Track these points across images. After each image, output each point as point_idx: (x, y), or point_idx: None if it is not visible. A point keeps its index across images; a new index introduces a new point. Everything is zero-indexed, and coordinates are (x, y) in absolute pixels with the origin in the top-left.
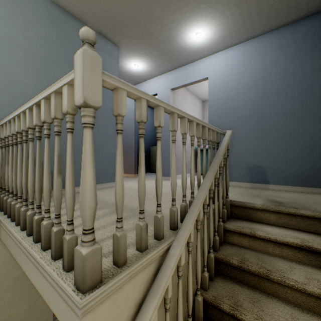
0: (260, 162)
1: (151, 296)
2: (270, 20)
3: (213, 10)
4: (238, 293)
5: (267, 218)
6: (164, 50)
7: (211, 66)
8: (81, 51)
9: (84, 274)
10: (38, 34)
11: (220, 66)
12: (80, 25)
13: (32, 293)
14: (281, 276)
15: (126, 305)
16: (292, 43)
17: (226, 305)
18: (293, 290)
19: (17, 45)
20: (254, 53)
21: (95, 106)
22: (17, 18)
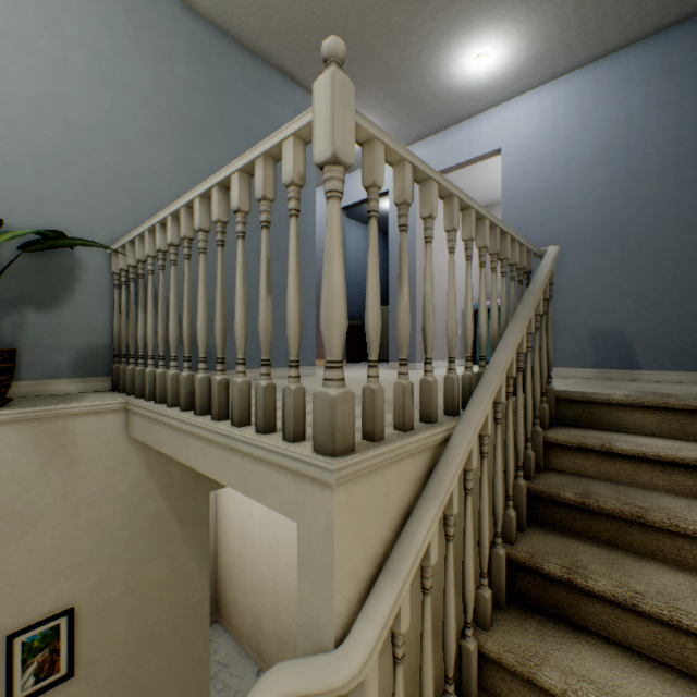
0: (619, 323)
1: (426, 499)
2: (643, 14)
3: (517, 3)
4: (578, 551)
5: (637, 422)
6: (408, 98)
7: (508, 124)
8: (328, 76)
9: (333, 426)
10: (178, 79)
11: (529, 124)
12: (247, 58)
13: (178, 548)
14: (670, 516)
15: (387, 504)
16: (693, 61)
17: (554, 566)
18: (695, 544)
19: (145, 101)
20: (604, 89)
21: (347, 163)
22: (145, 52)
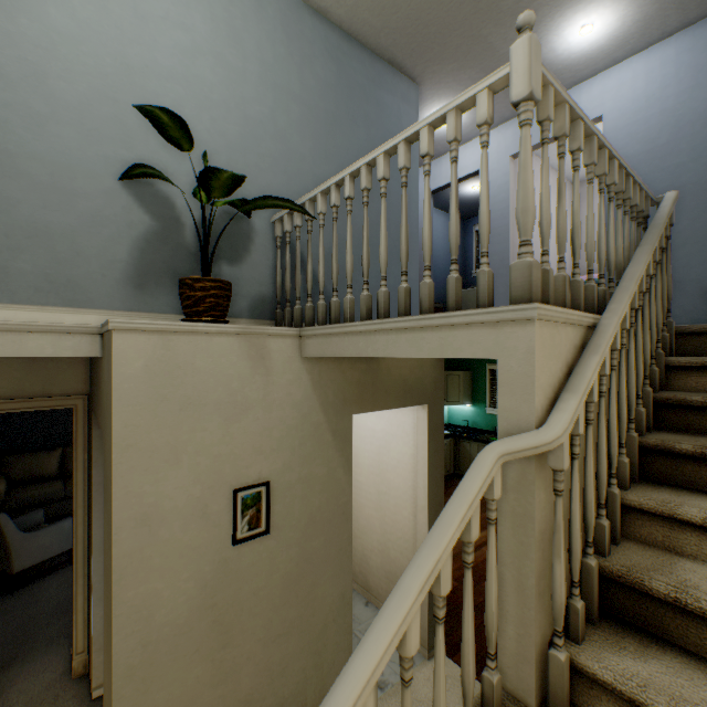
0: None
1: (587, 355)
2: None
3: None
4: (706, 440)
5: None
6: None
7: (610, 91)
8: (525, 39)
9: (530, 282)
10: (316, 78)
11: (633, 88)
12: (365, 55)
13: (331, 455)
14: None
15: (559, 353)
16: None
17: (686, 446)
18: None
19: (294, 98)
20: None
21: (537, 99)
22: (294, 58)
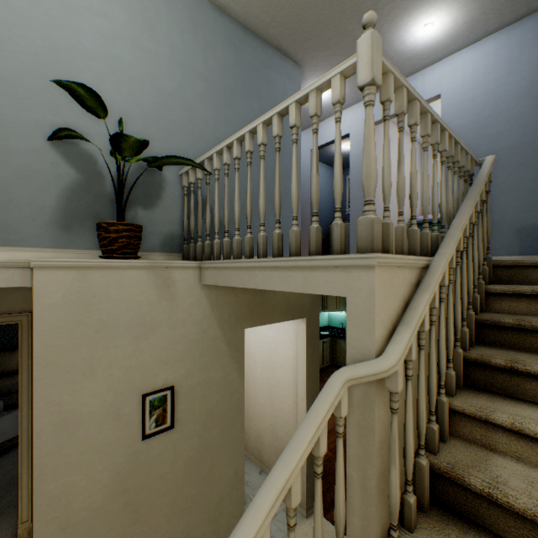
0: None
1: (420, 292)
2: None
3: None
4: (516, 355)
5: None
6: None
7: (447, 75)
8: (368, 34)
9: (372, 235)
10: (217, 60)
11: (463, 73)
12: (257, 43)
13: (226, 362)
14: None
15: (397, 291)
16: None
17: (499, 360)
18: None
19: (199, 76)
20: (528, 40)
21: (378, 84)
22: (199, 43)
